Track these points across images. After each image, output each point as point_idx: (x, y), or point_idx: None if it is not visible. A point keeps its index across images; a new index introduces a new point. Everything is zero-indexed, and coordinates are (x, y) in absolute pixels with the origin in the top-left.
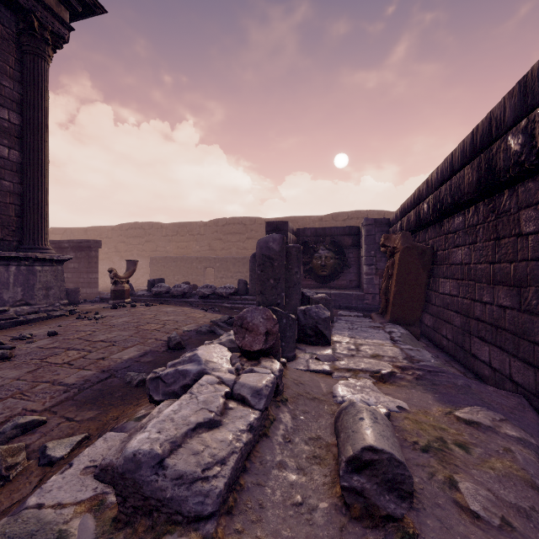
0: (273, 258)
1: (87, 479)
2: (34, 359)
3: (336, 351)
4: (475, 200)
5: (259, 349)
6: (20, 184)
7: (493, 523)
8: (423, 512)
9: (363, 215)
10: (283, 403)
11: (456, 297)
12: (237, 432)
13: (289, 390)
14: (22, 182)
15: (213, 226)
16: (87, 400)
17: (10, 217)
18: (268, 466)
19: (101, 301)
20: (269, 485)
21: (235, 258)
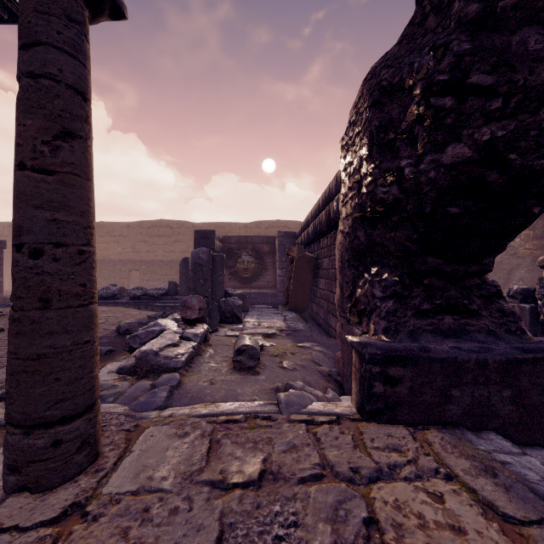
0: (202, 265)
1: (112, 374)
2: (1, 346)
3: (245, 326)
4: (328, 231)
5: (196, 318)
6: None
7: (290, 369)
8: (265, 369)
9: (282, 224)
10: (209, 346)
11: (325, 291)
12: (188, 348)
13: (213, 342)
14: None
15: (137, 228)
16: None
17: None
18: (202, 363)
19: None
20: (203, 367)
21: (162, 261)
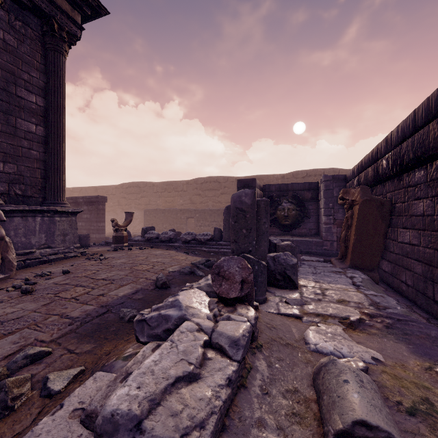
0: (245, 211)
1: (73, 424)
2: (49, 293)
3: (303, 295)
4: None
5: (235, 297)
6: (44, 152)
7: None
8: None
9: (320, 172)
10: (258, 350)
11: (416, 246)
12: (216, 387)
13: (263, 334)
14: (46, 151)
15: (193, 184)
16: (86, 333)
17: (37, 179)
18: (247, 424)
19: (106, 244)
20: None
21: (211, 210)
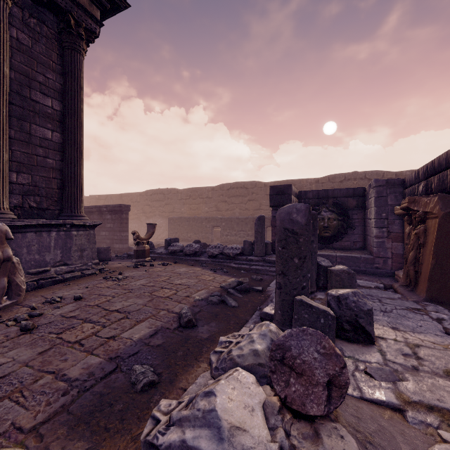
0: (297, 233)
1: None
2: (51, 332)
3: (387, 357)
4: None
5: (318, 415)
6: (61, 161)
7: None
8: None
9: (360, 176)
10: None
11: None
12: None
13: None
14: (62, 159)
15: (219, 191)
16: (82, 415)
17: (53, 190)
18: None
19: (127, 257)
20: None
21: (238, 218)
